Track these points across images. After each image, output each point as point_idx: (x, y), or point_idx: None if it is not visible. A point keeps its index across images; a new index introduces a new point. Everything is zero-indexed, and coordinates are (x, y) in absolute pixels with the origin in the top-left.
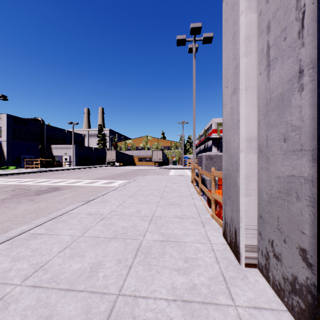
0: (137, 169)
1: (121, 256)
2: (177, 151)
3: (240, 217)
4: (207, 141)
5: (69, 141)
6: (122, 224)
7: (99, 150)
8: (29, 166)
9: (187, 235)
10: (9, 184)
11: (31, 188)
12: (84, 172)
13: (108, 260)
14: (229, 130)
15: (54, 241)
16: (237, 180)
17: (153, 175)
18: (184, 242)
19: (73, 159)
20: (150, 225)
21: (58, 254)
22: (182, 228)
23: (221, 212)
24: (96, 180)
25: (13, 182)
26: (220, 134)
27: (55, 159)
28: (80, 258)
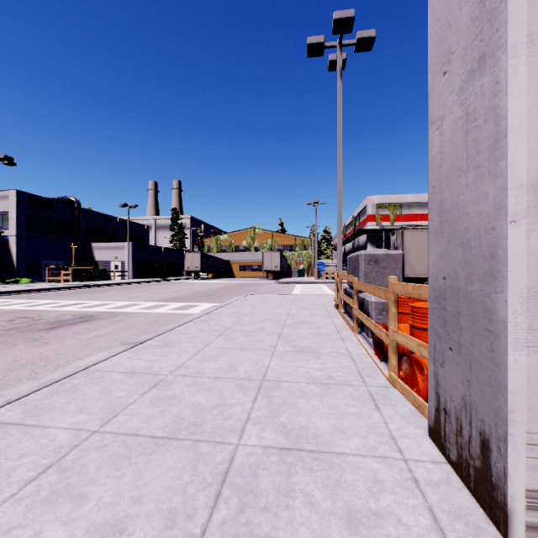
0: (237, 284)
1: (179, 501)
2: (306, 254)
3: (508, 409)
4: (358, 235)
5: (123, 237)
6: (194, 400)
7: (173, 252)
8: (54, 279)
9: (342, 433)
10: (8, 310)
11: (44, 317)
12: (145, 288)
13: (141, 516)
14: (454, 177)
15: (29, 445)
16: (492, 304)
17: (264, 294)
18: (339, 454)
19: (128, 267)
20: (256, 403)
21: (20, 490)
22: (329, 411)
23: (417, 376)
24: (163, 303)
25: (17, 305)
26: (381, 224)
27: (98, 267)
28: (71, 506)
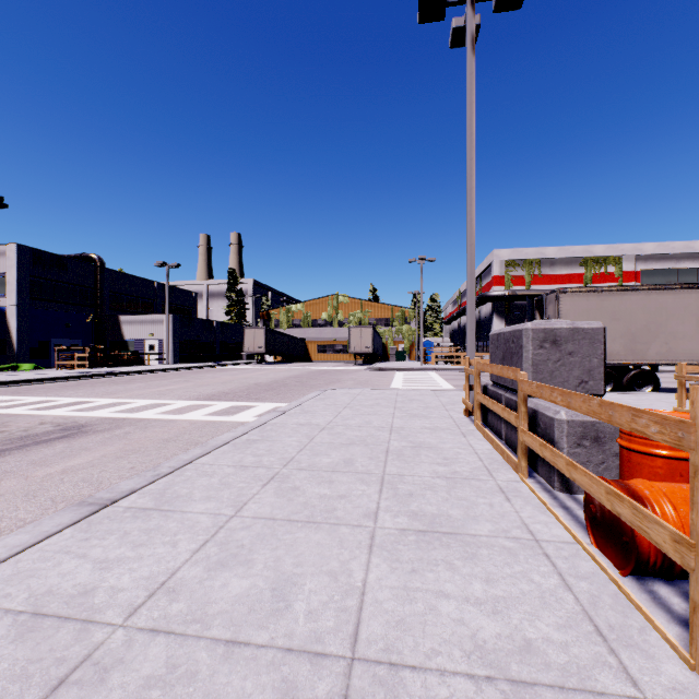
0: (314, 372)
1: None
2: (407, 330)
3: None
4: (479, 304)
5: (163, 308)
6: None
7: (229, 328)
8: (66, 364)
9: None
10: None
11: (7, 428)
12: (185, 378)
13: None
14: None
15: None
16: None
17: (351, 389)
18: None
19: (167, 348)
20: None
21: None
22: None
23: None
24: (202, 403)
25: None
26: (512, 288)
27: (128, 348)
28: None
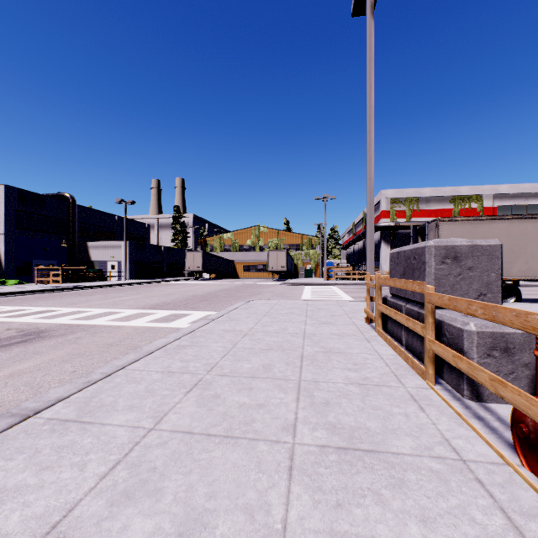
0: (240, 286)
1: None
2: (313, 253)
3: None
4: None
5: (122, 236)
6: None
7: (174, 251)
8: (44, 280)
9: None
10: None
11: None
12: (137, 291)
13: None
14: None
15: None
16: None
17: (269, 300)
18: None
19: (125, 267)
20: None
21: None
22: None
23: None
24: (147, 311)
25: None
26: (396, 220)
27: (94, 267)
28: None
